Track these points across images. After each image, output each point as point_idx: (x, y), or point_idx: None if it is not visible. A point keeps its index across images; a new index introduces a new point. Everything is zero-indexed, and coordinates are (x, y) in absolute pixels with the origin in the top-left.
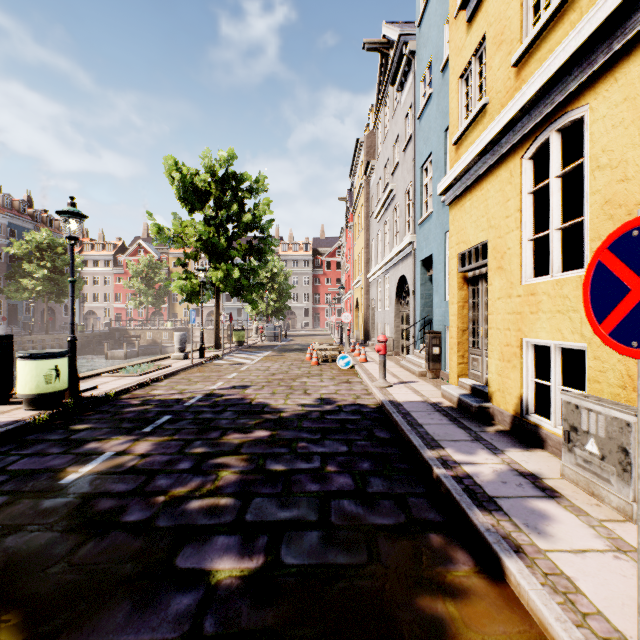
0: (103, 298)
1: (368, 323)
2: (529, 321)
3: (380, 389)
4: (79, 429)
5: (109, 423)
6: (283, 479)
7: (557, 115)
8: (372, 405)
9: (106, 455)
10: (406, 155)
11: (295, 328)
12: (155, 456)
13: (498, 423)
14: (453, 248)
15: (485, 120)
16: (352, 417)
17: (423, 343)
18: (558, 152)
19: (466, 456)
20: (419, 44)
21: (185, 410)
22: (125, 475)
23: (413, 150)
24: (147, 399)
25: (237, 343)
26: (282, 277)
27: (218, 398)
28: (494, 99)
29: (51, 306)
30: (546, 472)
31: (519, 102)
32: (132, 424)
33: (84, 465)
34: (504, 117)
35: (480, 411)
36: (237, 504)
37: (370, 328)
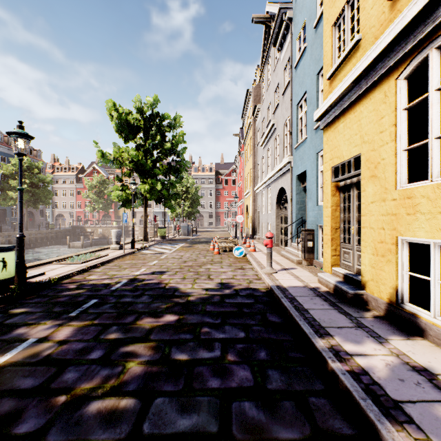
0: (68, 205)
1: (255, 223)
2: (405, 221)
3: (268, 275)
4: (16, 313)
5: (43, 307)
6: (185, 372)
7: (438, 32)
8: (262, 289)
9: (28, 342)
10: (285, 97)
11: (203, 226)
12: (72, 343)
13: (372, 308)
14: (327, 163)
15: (358, 54)
16: (247, 301)
17: (299, 238)
18: (437, 67)
19: (355, 346)
20: (295, 12)
21: (110, 294)
22: (37, 367)
23: (290, 92)
24: (82, 284)
25: (160, 237)
26: (193, 190)
27: (139, 283)
28: (367, 34)
29: (31, 210)
30: (437, 366)
31: (399, 25)
32: (62, 308)
33: (3, 354)
34: (382, 43)
35: (355, 297)
36: (137, 407)
37: (256, 226)
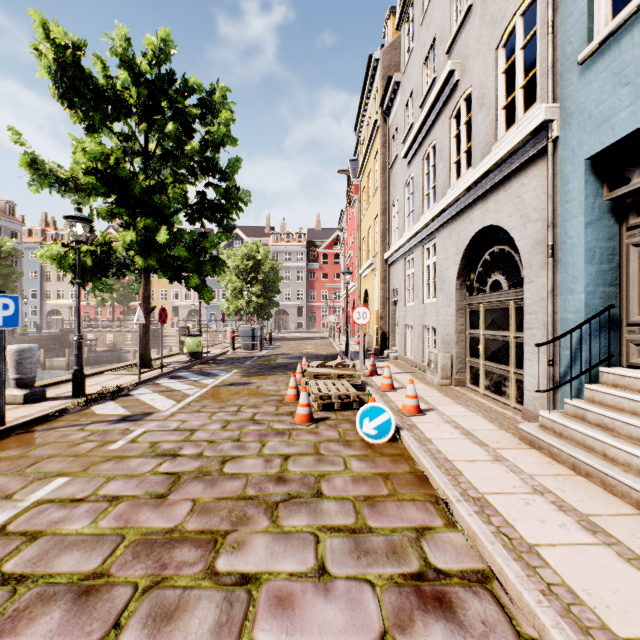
0: (68, 295)
1: (386, 324)
2: None
3: None
4: None
5: None
6: None
7: None
8: None
9: None
10: None
11: (287, 329)
12: None
13: None
14: None
15: None
16: None
17: None
18: None
19: None
20: None
21: None
22: None
23: None
24: None
25: (189, 355)
26: (267, 265)
27: None
28: None
29: None
30: None
31: None
32: None
33: None
34: None
35: None
36: None
37: (389, 332)
